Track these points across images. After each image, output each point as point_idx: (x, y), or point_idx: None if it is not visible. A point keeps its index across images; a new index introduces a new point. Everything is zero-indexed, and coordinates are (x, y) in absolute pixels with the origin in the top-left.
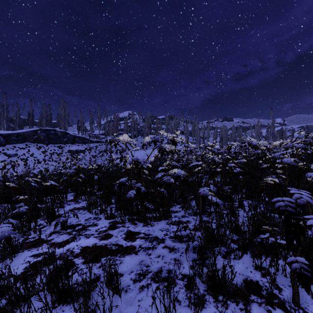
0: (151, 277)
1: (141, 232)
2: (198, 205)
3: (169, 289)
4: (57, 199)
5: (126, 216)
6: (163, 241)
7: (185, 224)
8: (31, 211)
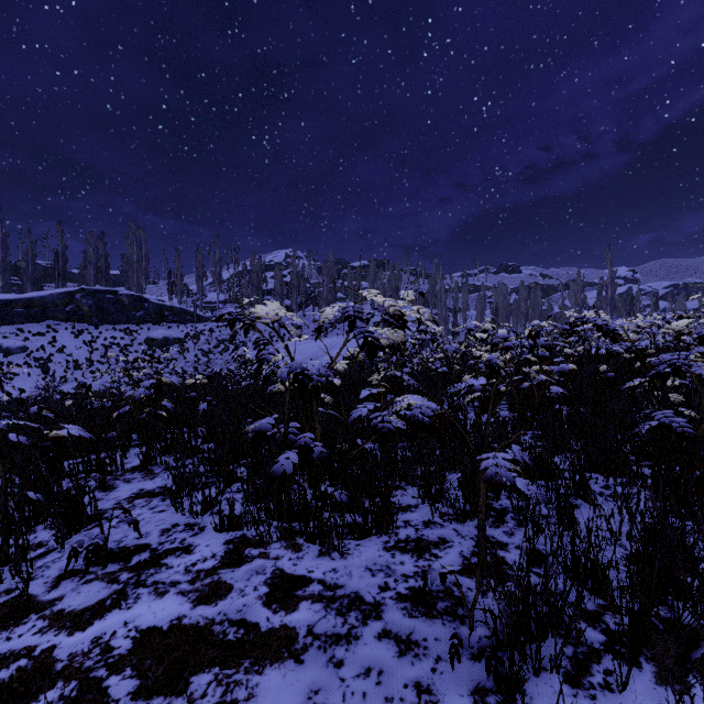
0: None
1: (314, 576)
2: (470, 494)
3: None
4: (96, 469)
5: (273, 522)
6: (378, 611)
7: (435, 551)
8: (2, 514)
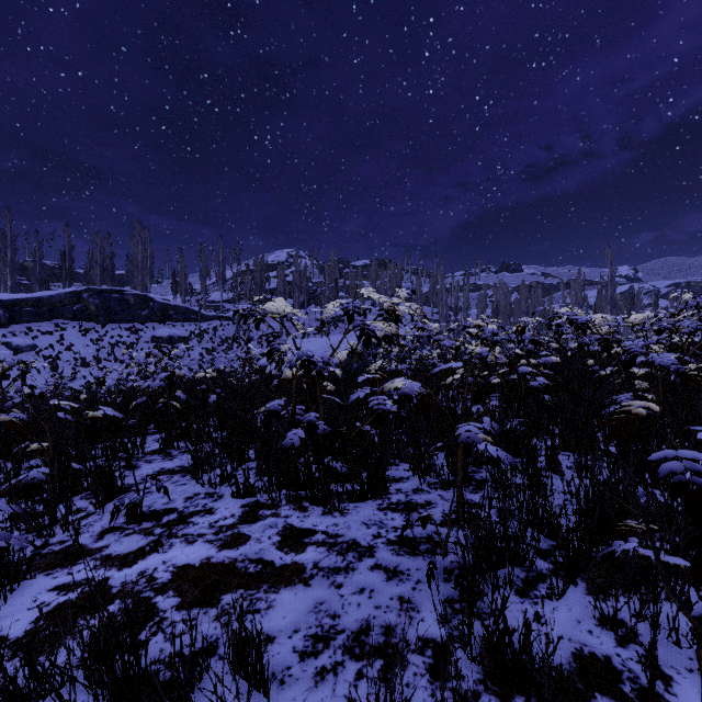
0: (345, 644)
1: (318, 528)
2: (453, 465)
3: (389, 677)
4: (122, 449)
5: (282, 491)
6: (371, 552)
7: (421, 510)
8: (55, 478)
